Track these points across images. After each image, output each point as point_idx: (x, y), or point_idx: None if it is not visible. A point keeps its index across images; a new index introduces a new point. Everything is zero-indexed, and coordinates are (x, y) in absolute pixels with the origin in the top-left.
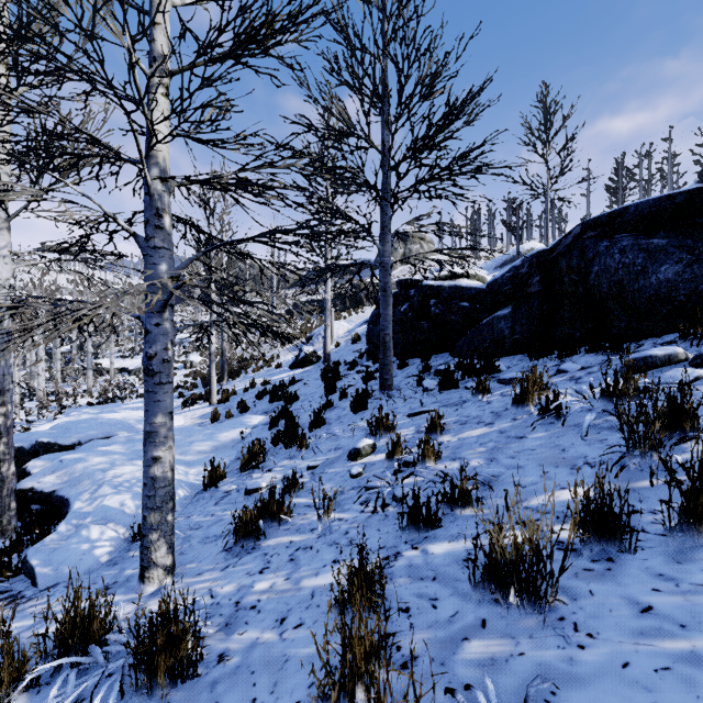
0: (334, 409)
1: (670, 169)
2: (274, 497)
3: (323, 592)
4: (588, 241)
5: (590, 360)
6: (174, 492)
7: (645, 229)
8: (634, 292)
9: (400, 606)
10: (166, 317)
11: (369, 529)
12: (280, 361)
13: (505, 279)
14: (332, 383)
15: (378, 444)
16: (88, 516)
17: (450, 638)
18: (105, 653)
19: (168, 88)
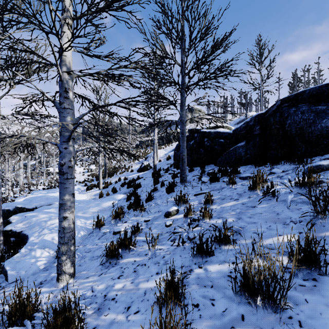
0: (158, 191)
1: (318, 77)
2: (126, 237)
3: (151, 292)
4: (284, 108)
5: (286, 167)
6: (74, 235)
7: (314, 101)
8: (309, 133)
9: (193, 303)
10: (70, 144)
11: (175, 255)
12: (132, 169)
13: (242, 128)
14: (157, 179)
15: (179, 209)
16: (36, 244)
17: (223, 326)
18: (33, 323)
19: (71, 26)
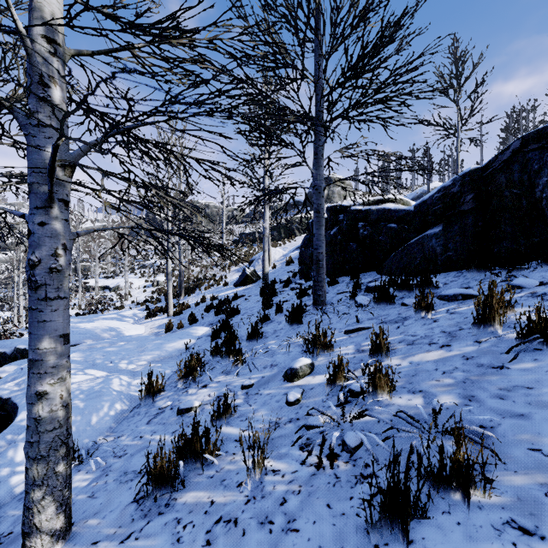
0: (270, 322)
1: None
2: (197, 433)
3: None
4: (531, 153)
5: (547, 275)
6: (67, 434)
7: None
8: None
9: None
10: (54, 215)
11: (315, 502)
12: (227, 281)
13: (435, 199)
14: (269, 299)
15: (315, 363)
16: (23, 431)
17: None
18: None
19: None
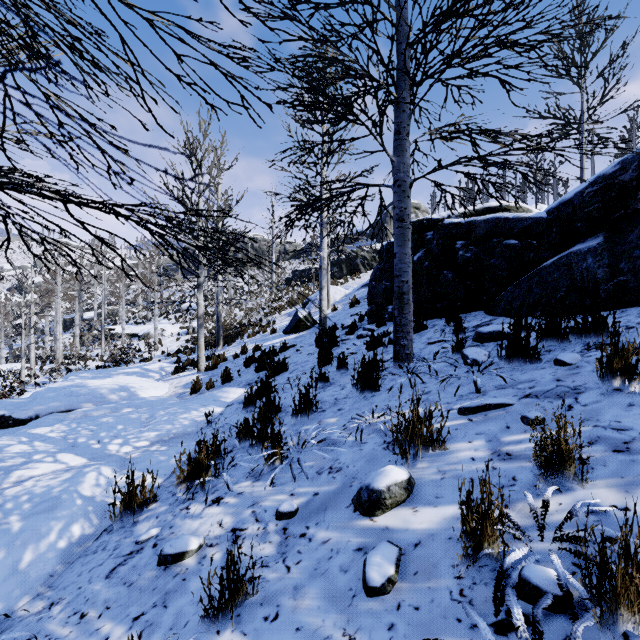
0: (329, 385)
1: None
2: None
3: None
4: None
5: None
6: None
7: None
8: None
9: None
10: None
11: None
12: (276, 327)
13: (587, 196)
14: (327, 351)
15: (413, 474)
16: None
17: None
18: None
19: None
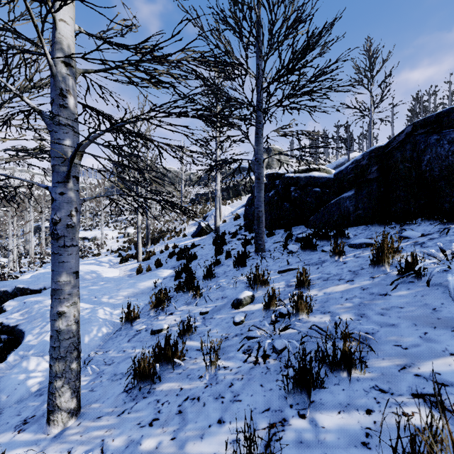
0: (221, 266)
1: (450, 102)
2: (169, 343)
3: None
4: (419, 136)
5: (427, 229)
6: (78, 342)
7: None
8: None
9: None
10: (70, 187)
11: (252, 384)
12: (186, 233)
13: (349, 169)
14: (220, 247)
15: (255, 295)
16: (32, 349)
17: None
18: None
19: None
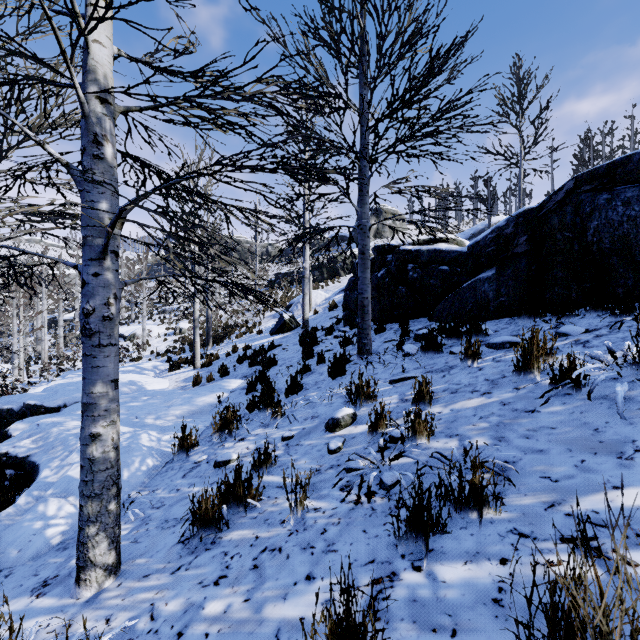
0: (311, 374)
1: (633, 145)
2: (239, 477)
3: (291, 633)
4: (583, 195)
5: (594, 322)
6: (118, 475)
7: None
8: None
9: None
10: (107, 266)
11: (352, 529)
12: (262, 328)
13: (488, 240)
14: (309, 348)
15: (358, 413)
16: (50, 487)
17: None
18: None
19: None
